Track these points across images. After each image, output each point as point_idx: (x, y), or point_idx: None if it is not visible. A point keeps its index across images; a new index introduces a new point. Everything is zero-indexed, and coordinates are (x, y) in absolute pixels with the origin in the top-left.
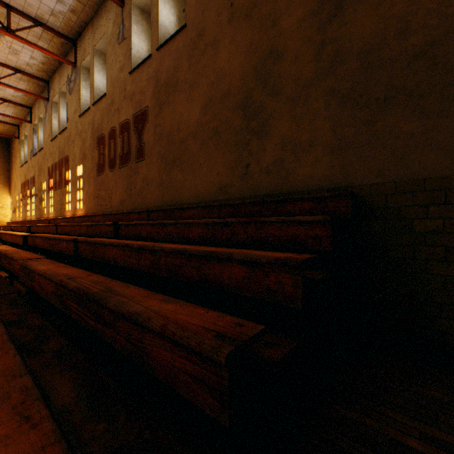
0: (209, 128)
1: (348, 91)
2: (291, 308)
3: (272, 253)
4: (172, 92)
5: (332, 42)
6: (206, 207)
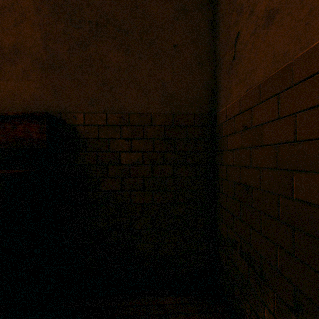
0: None
1: (62, 2)
2: None
3: None
4: None
5: None
6: None
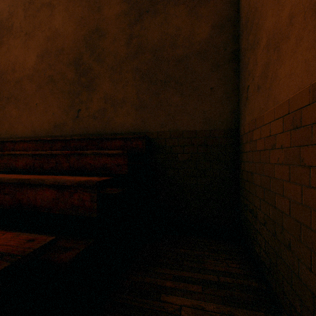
0: (45, 75)
1: (146, 72)
2: (92, 217)
3: (81, 178)
4: (6, 34)
5: (137, 37)
6: (39, 141)
